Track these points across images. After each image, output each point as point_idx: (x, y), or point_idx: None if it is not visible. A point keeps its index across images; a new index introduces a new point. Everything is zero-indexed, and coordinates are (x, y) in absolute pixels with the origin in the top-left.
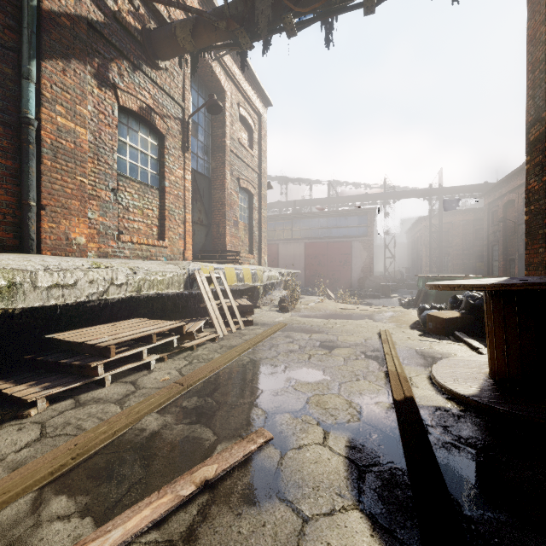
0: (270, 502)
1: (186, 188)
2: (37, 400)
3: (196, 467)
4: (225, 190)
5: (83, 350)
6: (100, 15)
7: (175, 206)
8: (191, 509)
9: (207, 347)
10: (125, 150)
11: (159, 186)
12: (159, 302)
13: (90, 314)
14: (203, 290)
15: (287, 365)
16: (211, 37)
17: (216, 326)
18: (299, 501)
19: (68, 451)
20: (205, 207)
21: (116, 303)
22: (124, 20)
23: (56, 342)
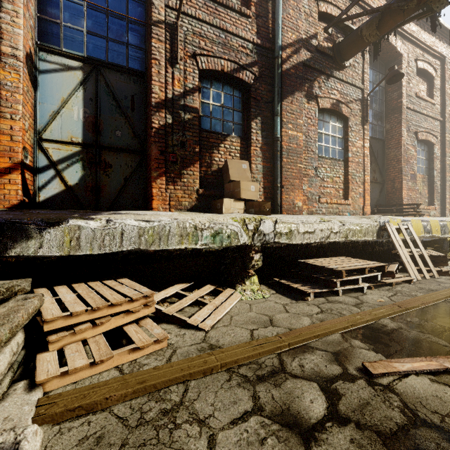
0: None
1: (365, 154)
2: (310, 293)
3: (449, 356)
4: (401, 147)
5: (322, 271)
6: (308, 54)
7: (356, 171)
8: None
9: (404, 286)
10: (321, 138)
11: (343, 158)
12: (352, 247)
13: (312, 251)
14: (394, 239)
15: None
16: (396, 19)
17: (408, 270)
18: None
19: (345, 321)
20: (379, 167)
21: (325, 245)
22: (322, 47)
23: (304, 265)
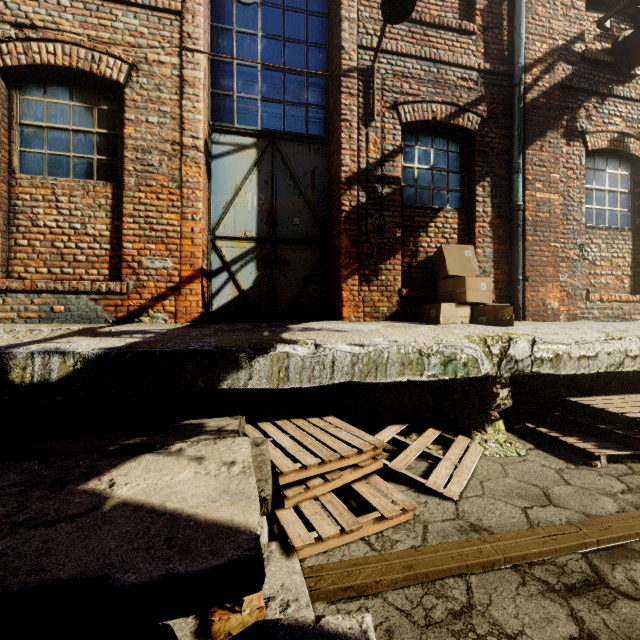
0: None
1: None
2: (599, 455)
3: None
4: None
5: (615, 420)
6: (567, 69)
7: None
8: None
9: None
10: (591, 197)
11: (630, 225)
12: None
13: (585, 381)
14: None
15: None
16: None
17: None
18: None
19: None
20: None
21: (608, 372)
22: (593, 52)
23: (578, 406)
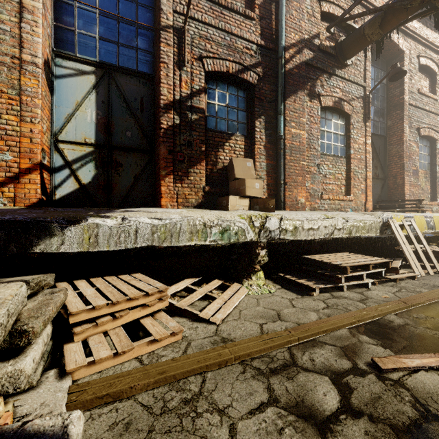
0: None
1: (367, 151)
2: (315, 288)
3: None
4: (403, 143)
5: (327, 267)
6: (310, 54)
7: (358, 167)
8: None
9: (408, 282)
10: (324, 136)
11: (345, 155)
12: (355, 242)
13: (316, 246)
14: (397, 235)
15: None
16: (399, 18)
17: (412, 266)
18: None
19: (352, 317)
20: (380, 163)
21: (329, 241)
22: (324, 46)
23: (309, 260)
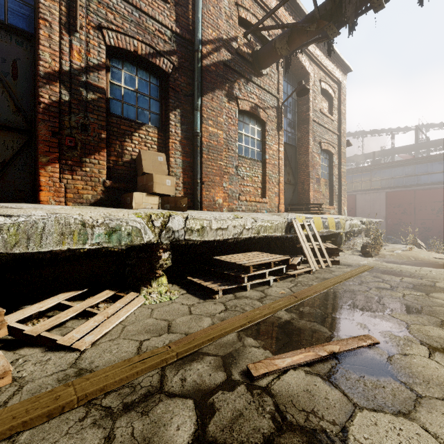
0: (385, 377)
1: (280, 157)
2: (218, 291)
3: (324, 344)
4: (309, 154)
5: (233, 267)
6: (229, 55)
7: (272, 172)
8: (327, 364)
9: (305, 277)
10: (242, 139)
11: (261, 159)
12: (266, 242)
13: (229, 247)
14: (299, 234)
15: (381, 298)
16: (302, 39)
17: (309, 262)
18: (410, 384)
19: (244, 318)
20: (292, 170)
21: (242, 241)
22: (242, 51)
23: (218, 261)
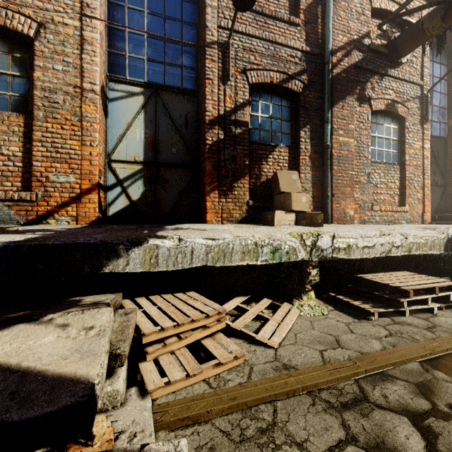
0: None
1: (424, 156)
2: (374, 312)
3: None
4: None
5: (384, 288)
6: (359, 55)
7: (413, 175)
8: None
9: None
10: (374, 142)
11: (399, 161)
12: (413, 259)
13: (368, 264)
14: None
15: None
16: None
17: None
18: None
19: (421, 348)
20: (440, 168)
21: (383, 257)
22: (375, 46)
23: (363, 280)
